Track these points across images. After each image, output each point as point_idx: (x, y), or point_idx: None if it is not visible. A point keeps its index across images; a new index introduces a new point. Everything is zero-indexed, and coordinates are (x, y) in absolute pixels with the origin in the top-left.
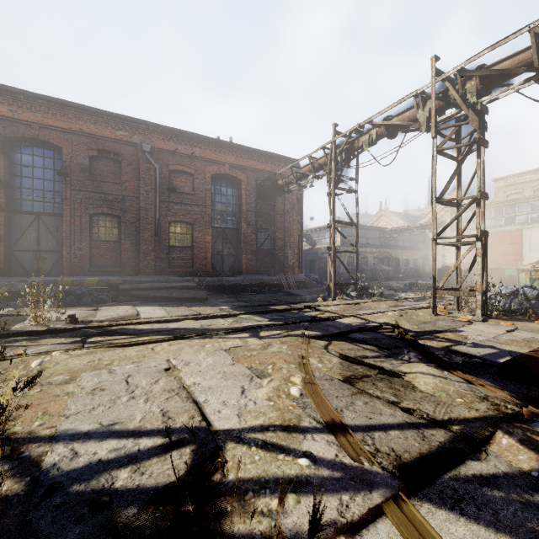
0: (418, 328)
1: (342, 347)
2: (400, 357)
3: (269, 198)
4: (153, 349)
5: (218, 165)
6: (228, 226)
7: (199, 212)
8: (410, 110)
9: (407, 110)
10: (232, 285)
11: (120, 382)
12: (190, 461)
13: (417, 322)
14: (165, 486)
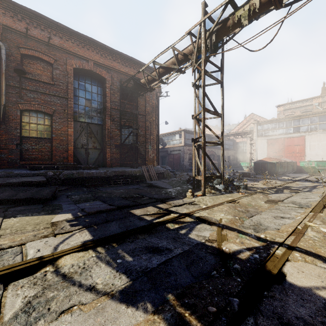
0: None
1: None
2: None
3: (132, 97)
4: None
5: (81, 60)
6: (93, 122)
7: (59, 104)
8: None
9: None
10: (95, 177)
11: None
12: None
13: None
14: None
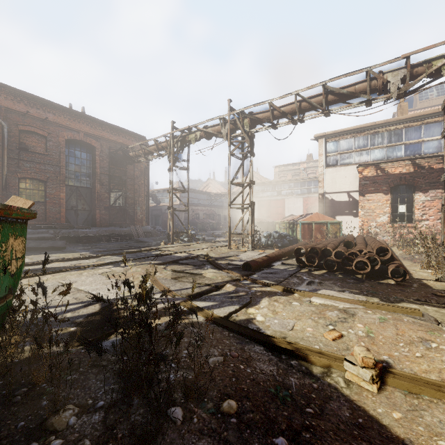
0: (219, 256)
1: (174, 267)
2: (203, 268)
3: (121, 165)
4: (41, 279)
5: (73, 131)
6: (82, 185)
7: (52, 171)
8: (218, 126)
9: (216, 125)
10: (87, 235)
11: (32, 293)
12: (100, 307)
13: (219, 253)
14: (92, 313)
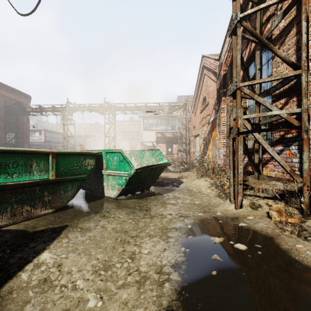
0: None
1: None
2: None
3: (16, 115)
4: None
5: None
6: None
7: None
8: (97, 107)
9: (96, 107)
10: None
11: None
12: None
13: None
14: None
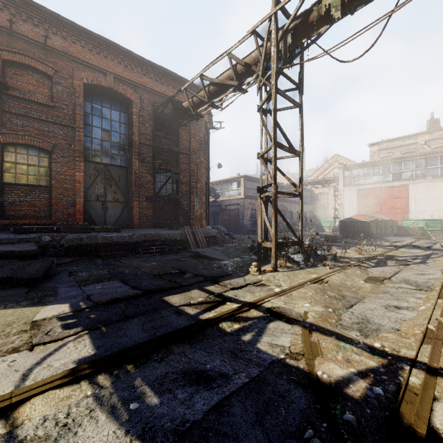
0: None
1: None
2: None
3: (170, 129)
4: None
5: (96, 72)
6: (113, 163)
7: (62, 135)
8: None
9: None
10: (116, 243)
11: None
12: None
13: None
14: None
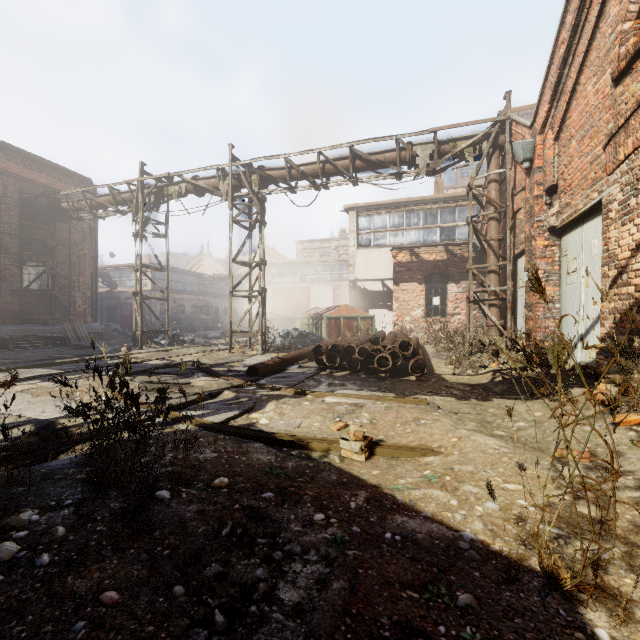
0: (215, 362)
1: (146, 378)
2: (192, 377)
3: (44, 221)
4: None
5: None
6: None
7: None
8: (214, 179)
9: (212, 178)
10: None
11: None
12: (34, 427)
13: (216, 359)
14: (22, 435)
